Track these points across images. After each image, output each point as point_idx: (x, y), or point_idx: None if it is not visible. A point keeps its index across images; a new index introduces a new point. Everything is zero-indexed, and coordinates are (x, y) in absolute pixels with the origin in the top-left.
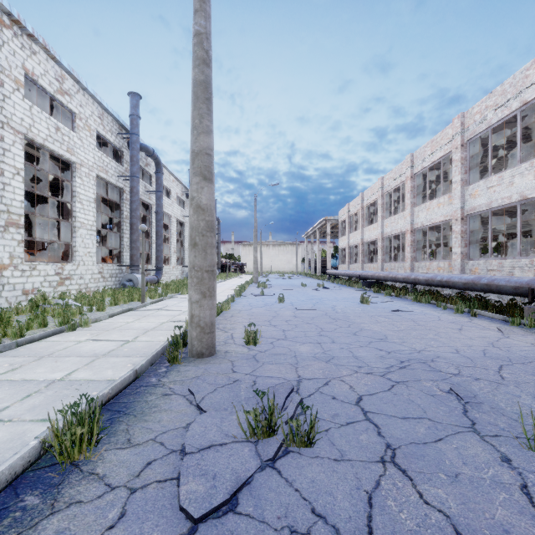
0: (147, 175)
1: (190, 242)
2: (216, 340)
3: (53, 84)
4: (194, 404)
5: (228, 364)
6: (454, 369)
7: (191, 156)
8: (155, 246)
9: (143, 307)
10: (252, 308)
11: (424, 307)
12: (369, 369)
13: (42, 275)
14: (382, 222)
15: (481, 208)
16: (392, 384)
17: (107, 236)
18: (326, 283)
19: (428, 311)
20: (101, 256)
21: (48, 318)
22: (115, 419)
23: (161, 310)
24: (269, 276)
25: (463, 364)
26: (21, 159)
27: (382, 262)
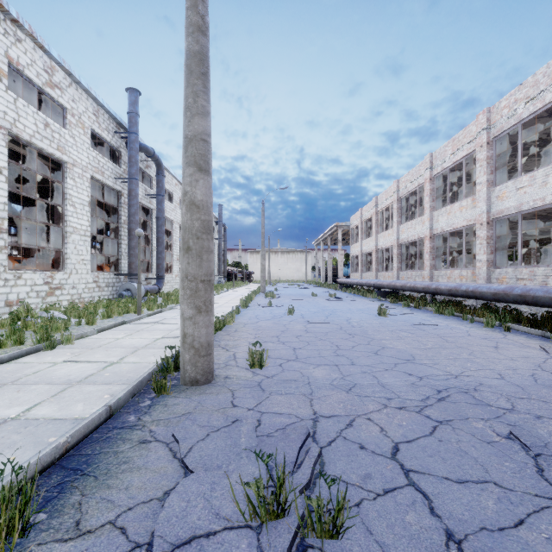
0: (148, 177)
1: (182, 245)
2: (216, 361)
3: (42, 75)
4: (178, 457)
5: (227, 394)
6: (505, 401)
7: (184, 143)
8: (156, 253)
9: (138, 320)
10: (258, 320)
11: (448, 319)
12: (400, 403)
13: (28, 284)
14: (398, 228)
15: (509, 211)
16: (434, 426)
17: (108, 243)
18: (338, 293)
19: (454, 324)
20: (98, 264)
21: (29, 333)
22: (68, 484)
23: (158, 323)
24: (278, 285)
25: (514, 394)
26: (4, 156)
27: (398, 271)
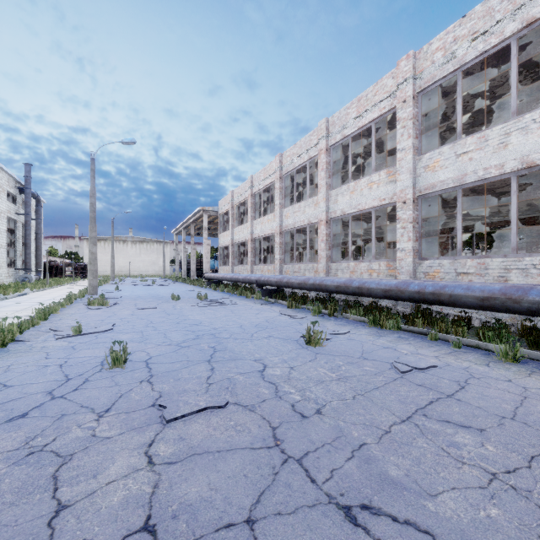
0: None
1: None
2: None
3: None
4: None
5: None
6: None
7: None
8: None
9: None
10: None
11: (413, 342)
12: None
13: None
14: (281, 212)
15: (445, 185)
16: None
17: None
18: (207, 292)
19: (451, 359)
20: None
21: None
22: None
23: None
24: (125, 281)
25: None
26: None
27: (281, 263)
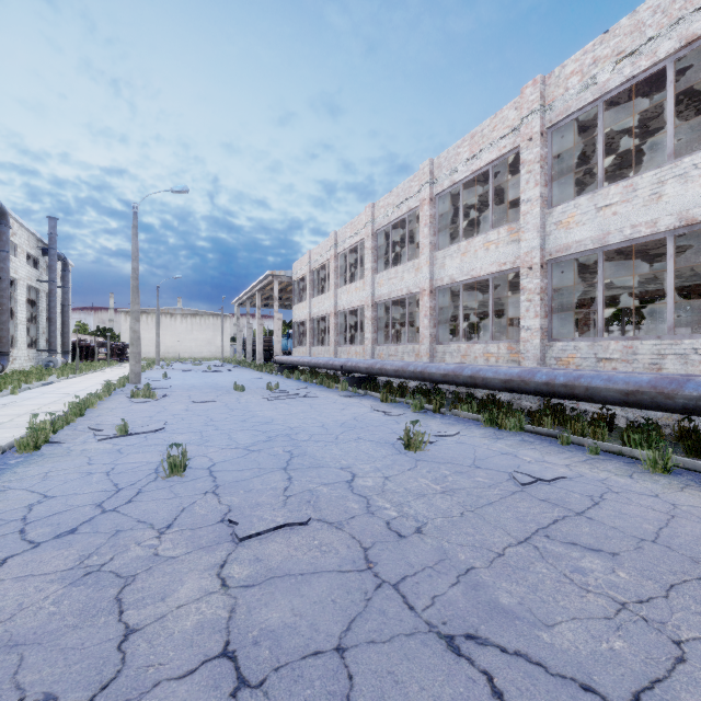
0: None
1: None
2: None
3: None
4: None
5: None
6: None
7: None
8: None
9: None
10: (4, 557)
11: (539, 447)
12: None
13: None
14: (373, 278)
15: (582, 246)
16: None
17: None
18: (278, 380)
19: (585, 468)
20: None
21: None
22: None
23: None
24: (173, 366)
25: None
26: None
27: (373, 344)
